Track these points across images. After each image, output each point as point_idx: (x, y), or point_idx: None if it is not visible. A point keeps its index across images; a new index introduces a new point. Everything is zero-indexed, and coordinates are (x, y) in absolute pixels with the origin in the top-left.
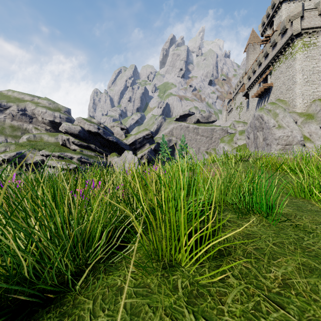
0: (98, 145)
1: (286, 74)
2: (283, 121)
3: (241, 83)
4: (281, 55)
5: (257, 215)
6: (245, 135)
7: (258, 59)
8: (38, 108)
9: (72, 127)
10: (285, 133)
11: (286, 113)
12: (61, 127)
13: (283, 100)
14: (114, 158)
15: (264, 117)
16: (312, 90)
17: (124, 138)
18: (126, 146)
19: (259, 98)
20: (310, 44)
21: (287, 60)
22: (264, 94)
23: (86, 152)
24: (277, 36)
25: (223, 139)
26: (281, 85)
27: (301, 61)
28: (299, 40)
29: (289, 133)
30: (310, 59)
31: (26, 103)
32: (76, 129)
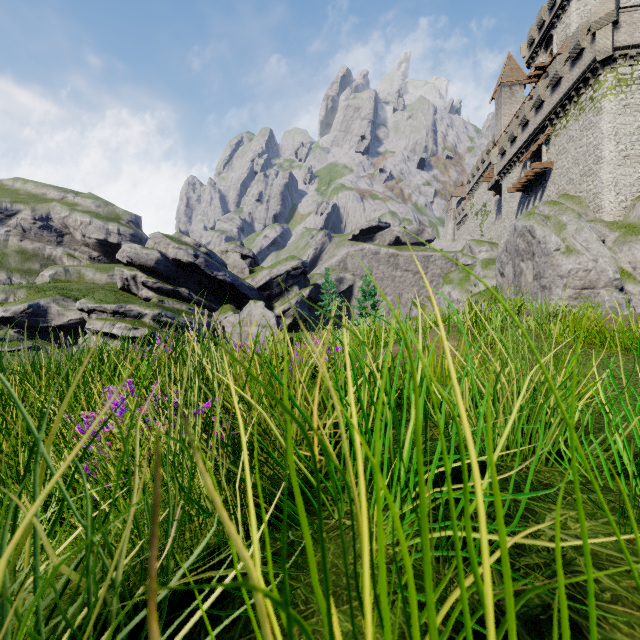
0: (195, 290)
1: (580, 142)
2: (576, 238)
3: (485, 163)
4: (570, 103)
5: None
6: (494, 269)
7: (522, 113)
8: (75, 215)
9: (143, 253)
10: (581, 263)
11: (582, 222)
12: (121, 252)
13: (575, 196)
14: (228, 316)
15: (535, 230)
16: (637, 175)
17: (248, 275)
18: (251, 292)
19: (522, 193)
20: (632, 79)
21: (582, 114)
22: (534, 185)
23: (171, 303)
24: (562, 65)
25: (448, 276)
26: (570, 164)
27: (613, 115)
28: (609, 71)
29: (590, 263)
30: (631, 110)
31: (51, 204)
32: (150, 256)
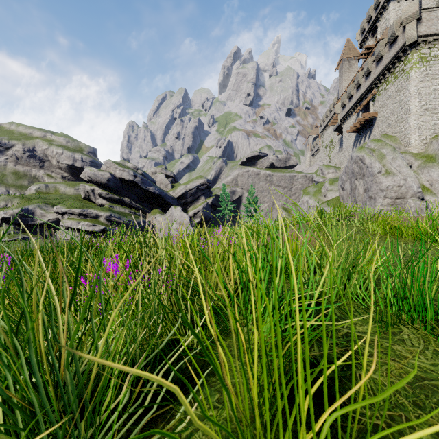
0: (134, 199)
1: (395, 99)
2: (392, 164)
3: (332, 112)
4: (389, 73)
5: (411, 327)
6: (337, 185)
7: (356, 79)
8: (52, 148)
9: (99, 174)
10: (395, 181)
11: (396, 153)
12: (84, 173)
13: (392, 136)
14: (156, 217)
15: (365, 159)
16: (433, 122)
17: (170, 188)
18: (172, 200)
19: (357, 133)
20: (430, 57)
21: (397, 81)
22: (365, 128)
23: (118, 208)
24: (383, 47)
25: (307, 190)
26: (389, 114)
27: (417, 81)
28: (415, 52)
29: (401, 181)
30: (430, 78)
31: (36, 140)
32: (104, 176)
